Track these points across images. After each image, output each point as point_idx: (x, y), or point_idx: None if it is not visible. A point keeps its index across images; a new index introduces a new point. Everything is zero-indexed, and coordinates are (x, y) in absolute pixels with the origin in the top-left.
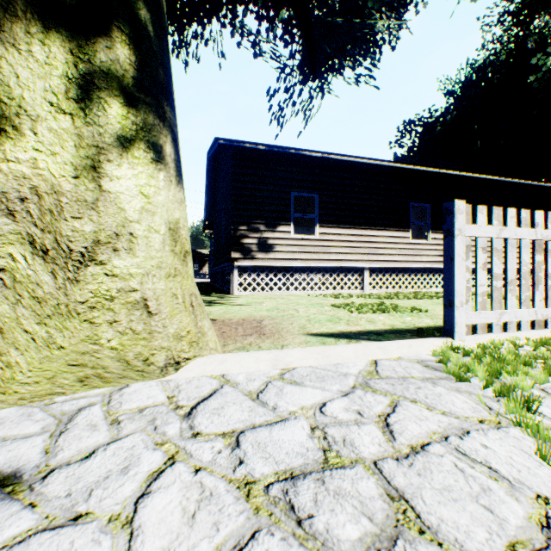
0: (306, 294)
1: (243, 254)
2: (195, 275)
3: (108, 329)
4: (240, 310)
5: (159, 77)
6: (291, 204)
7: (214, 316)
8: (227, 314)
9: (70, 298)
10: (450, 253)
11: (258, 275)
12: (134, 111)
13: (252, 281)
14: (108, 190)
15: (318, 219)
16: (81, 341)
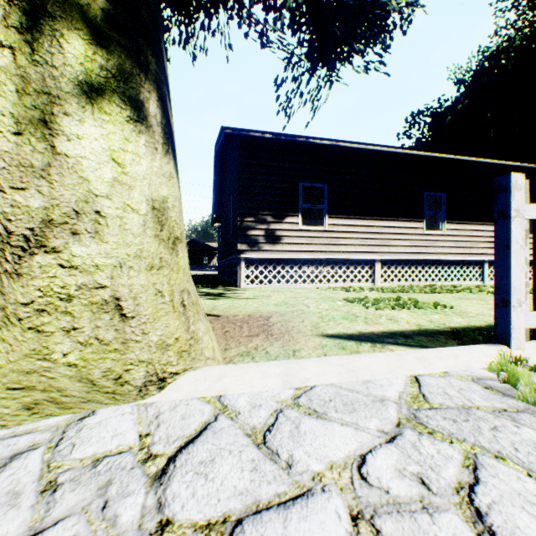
0: (315, 287)
1: (250, 246)
2: (204, 267)
3: (64, 339)
4: (246, 304)
5: (141, 18)
6: (299, 195)
7: (218, 311)
8: (232, 309)
9: (7, 298)
10: (504, 240)
11: (265, 268)
12: (104, 53)
13: (259, 273)
14: (65, 153)
15: (327, 209)
16: (24, 356)
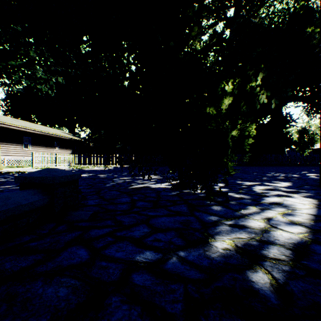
0: None
1: None
2: None
3: None
4: None
5: None
6: None
7: None
8: None
9: None
10: (33, 158)
11: None
12: None
13: None
14: None
15: None
16: None
